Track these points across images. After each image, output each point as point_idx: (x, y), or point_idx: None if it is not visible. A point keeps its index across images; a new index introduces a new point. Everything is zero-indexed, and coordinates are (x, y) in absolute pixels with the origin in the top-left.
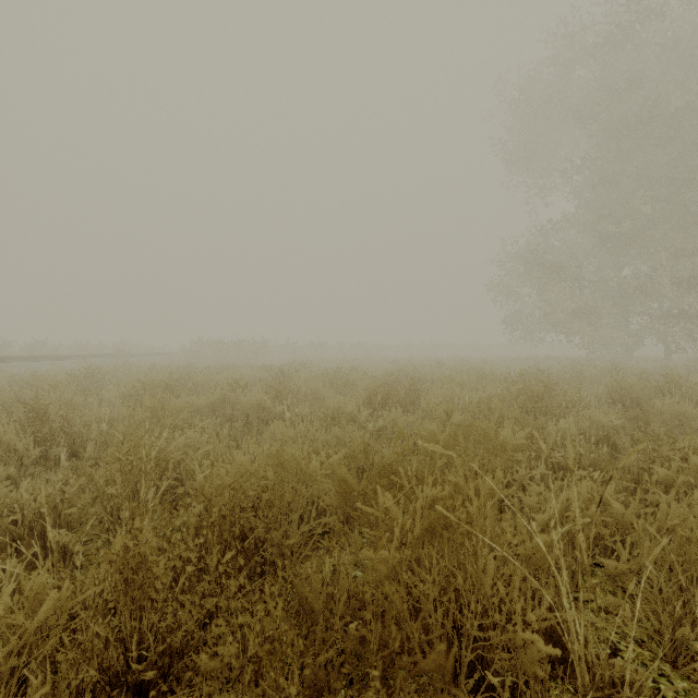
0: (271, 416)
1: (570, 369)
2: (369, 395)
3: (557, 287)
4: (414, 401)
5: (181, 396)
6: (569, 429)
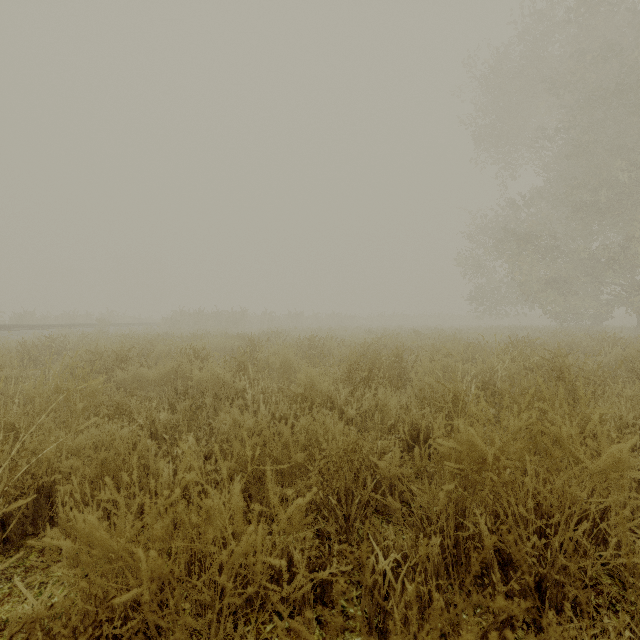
0: (232, 392)
1: (552, 338)
2: (348, 368)
3: (530, 257)
4: (400, 375)
5: (129, 368)
6: (614, 415)
